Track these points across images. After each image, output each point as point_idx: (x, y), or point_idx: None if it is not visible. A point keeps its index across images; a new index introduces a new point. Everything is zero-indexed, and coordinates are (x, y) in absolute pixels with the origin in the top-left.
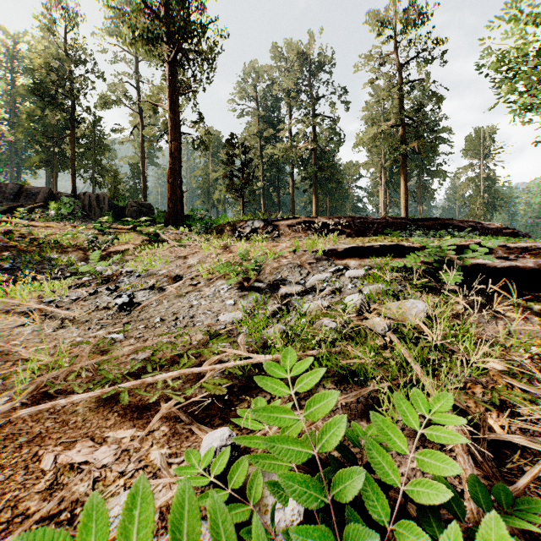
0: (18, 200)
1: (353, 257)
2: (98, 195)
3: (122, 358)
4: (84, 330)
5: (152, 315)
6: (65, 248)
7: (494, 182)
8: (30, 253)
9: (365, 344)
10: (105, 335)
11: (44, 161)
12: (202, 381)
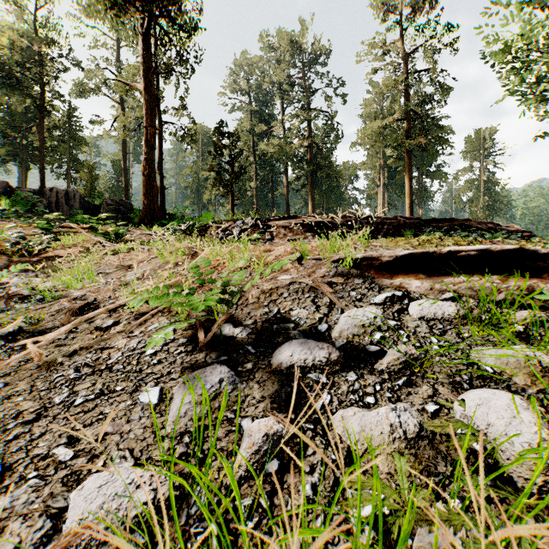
0: None
1: (413, 272)
2: (68, 191)
3: None
4: None
5: None
6: None
7: (495, 184)
8: None
9: None
10: None
11: (12, 154)
12: None
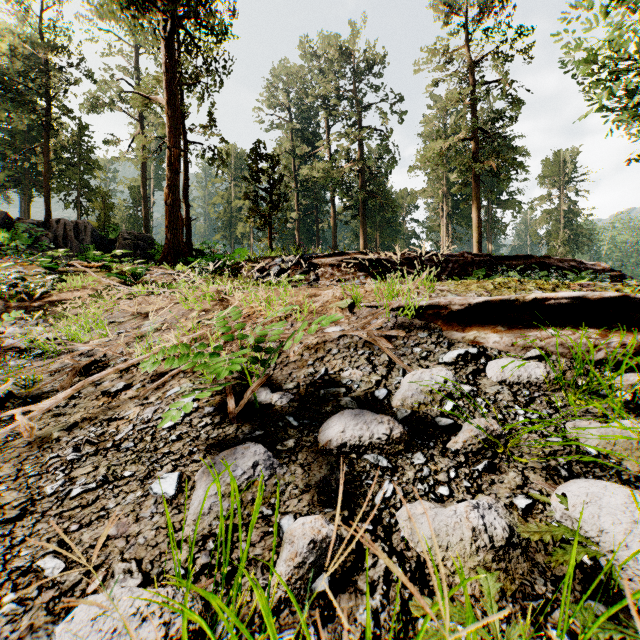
0: None
1: (490, 324)
2: (77, 223)
3: None
4: None
5: None
6: None
7: (577, 215)
8: None
9: None
10: None
11: (12, 179)
12: None
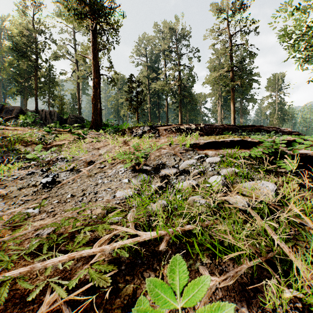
0: (1, 114)
1: (210, 148)
2: (50, 111)
3: (29, 234)
4: (9, 205)
5: (66, 192)
6: (24, 142)
7: (284, 105)
8: (0, 146)
9: (230, 218)
10: (24, 209)
11: (19, 91)
12: (91, 262)
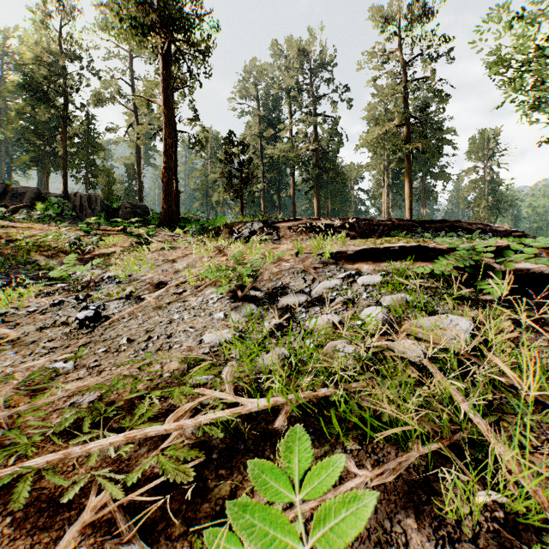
0: (3, 201)
1: (366, 260)
2: (90, 196)
3: (59, 402)
4: (23, 355)
5: (119, 334)
6: (45, 250)
7: (499, 184)
8: (4, 256)
9: (395, 378)
10: (49, 363)
11: (34, 160)
12: (163, 447)
